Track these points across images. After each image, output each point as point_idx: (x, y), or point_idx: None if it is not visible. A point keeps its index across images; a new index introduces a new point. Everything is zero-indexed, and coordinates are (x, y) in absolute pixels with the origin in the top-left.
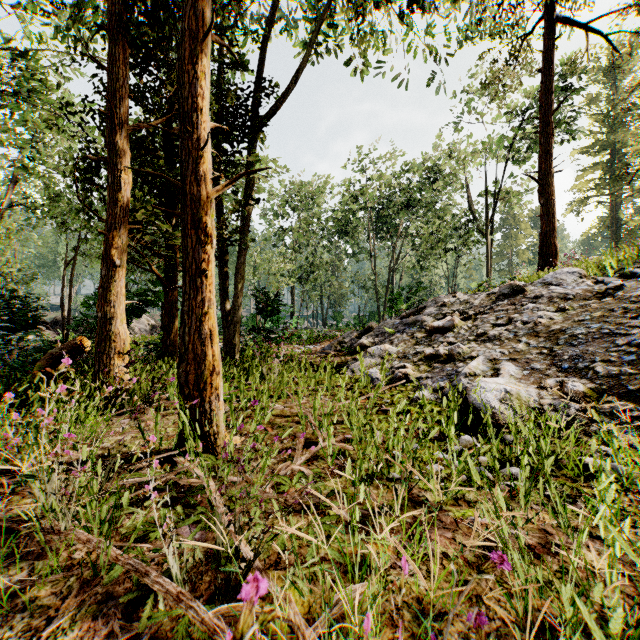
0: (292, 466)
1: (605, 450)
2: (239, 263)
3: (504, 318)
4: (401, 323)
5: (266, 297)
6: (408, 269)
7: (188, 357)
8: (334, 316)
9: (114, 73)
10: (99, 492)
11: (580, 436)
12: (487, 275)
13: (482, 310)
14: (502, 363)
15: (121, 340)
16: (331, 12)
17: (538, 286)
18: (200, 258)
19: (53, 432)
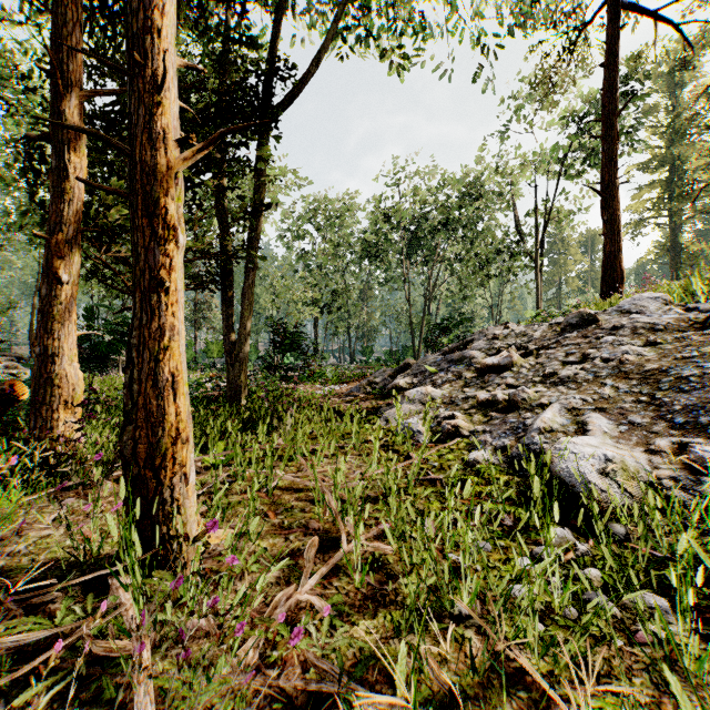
0: (297, 595)
1: None
2: (246, 286)
3: (577, 354)
4: (445, 360)
5: (284, 329)
6: (446, 298)
7: (137, 417)
8: (363, 351)
9: (59, 15)
10: None
11: None
12: (537, 304)
13: (546, 344)
14: (588, 415)
15: (69, 385)
16: None
17: (613, 315)
18: (156, 262)
19: None
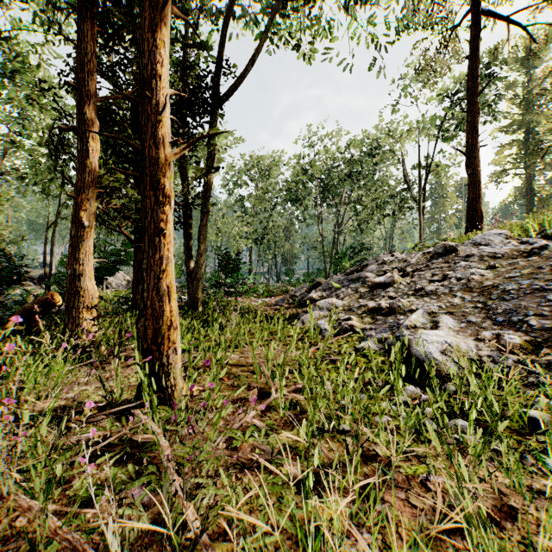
0: (245, 418)
1: (546, 402)
2: (201, 225)
3: (439, 275)
4: (346, 279)
5: (227, 256)
6: (351, 232)
7: (146, 313)
8: (286, 273)
9: (83, 48)
10: (51, 450)
11: (518, 387)
12: (420, 237)
13: (419, 267)
14: (440, 316)
15: (89, 295)
16: (284, 4)
17: (468, 246)
18: (158, 218)
19: (21, 383)
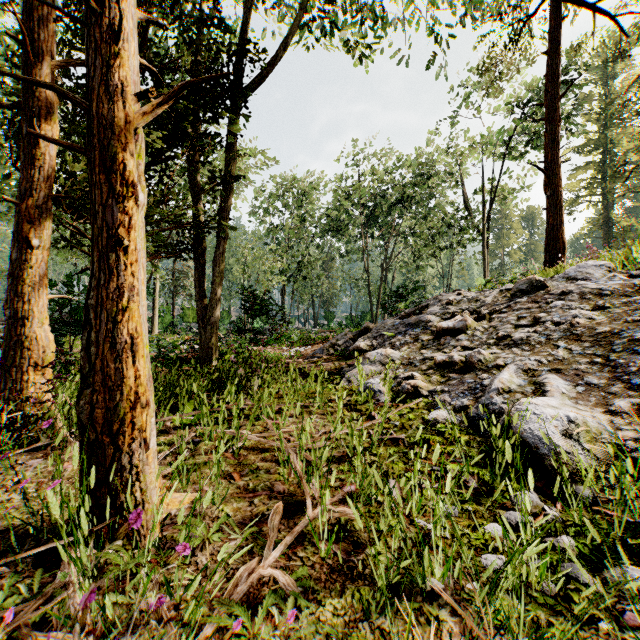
0: (259, 570)
1: None
2: (217, 254)
3: (528, 318)
4: (402, 323)
5: (253, 295)
6: (401, 268)
7: (94, 380)
8: (326, 316)
9: None
10: None
11: None
12: (484, 274)
13: (498, 308)
14: (545, 376)
15: (40, 347)
16: None
17: (560, 281)
18: (114, 220)
19: None
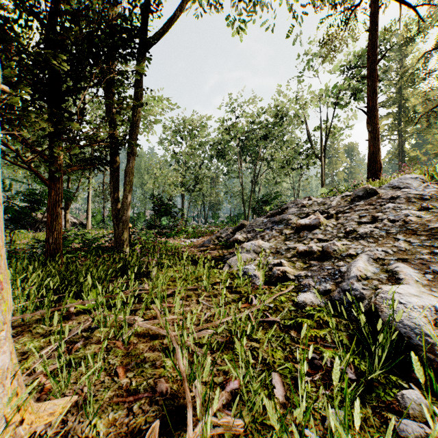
0: None
1: None
2: (127, 167)
3: (368, 216)
4: (269, 221)
5: (160, 201)
6: (265, 183)
7: None
8: (213, 216)
9: None
10: None
11: None
12: (322, 187)
13: (342, 210)
14: (395, 265)
15: None
16: None
17: (387, 189)
18: None
19: None
